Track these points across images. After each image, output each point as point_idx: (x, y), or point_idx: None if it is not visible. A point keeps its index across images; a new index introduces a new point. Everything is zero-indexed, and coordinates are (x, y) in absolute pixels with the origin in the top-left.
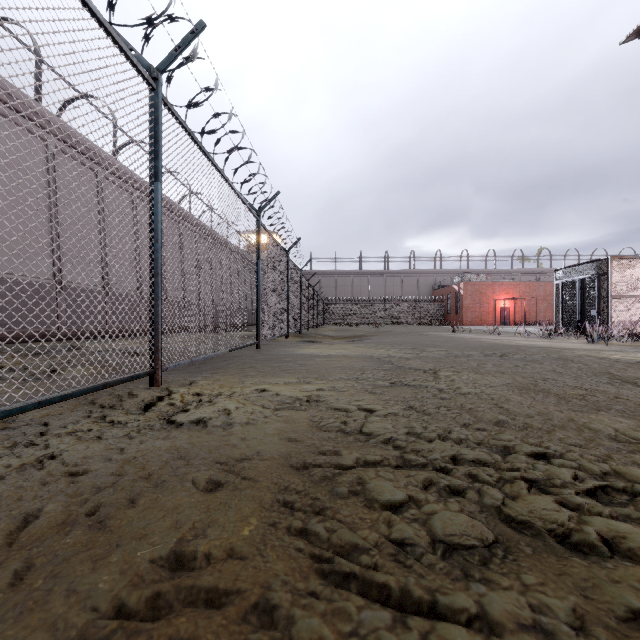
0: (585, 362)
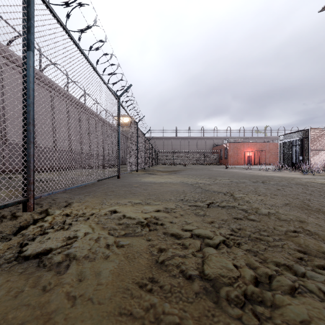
0: (316, 186)
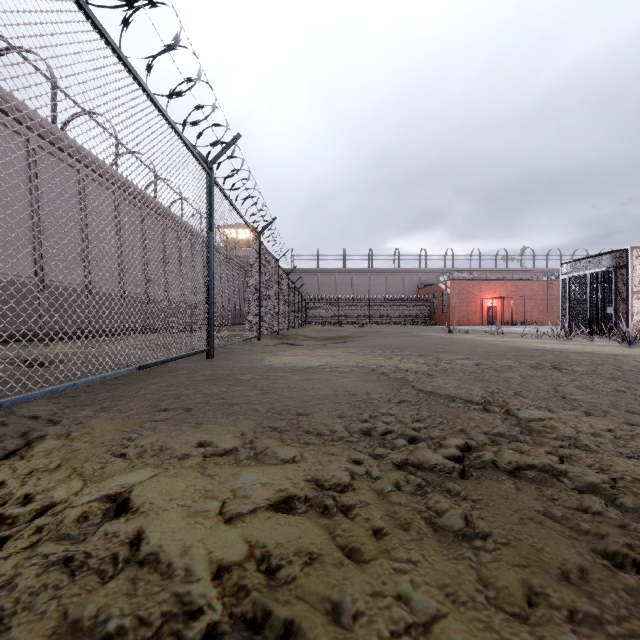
0: None
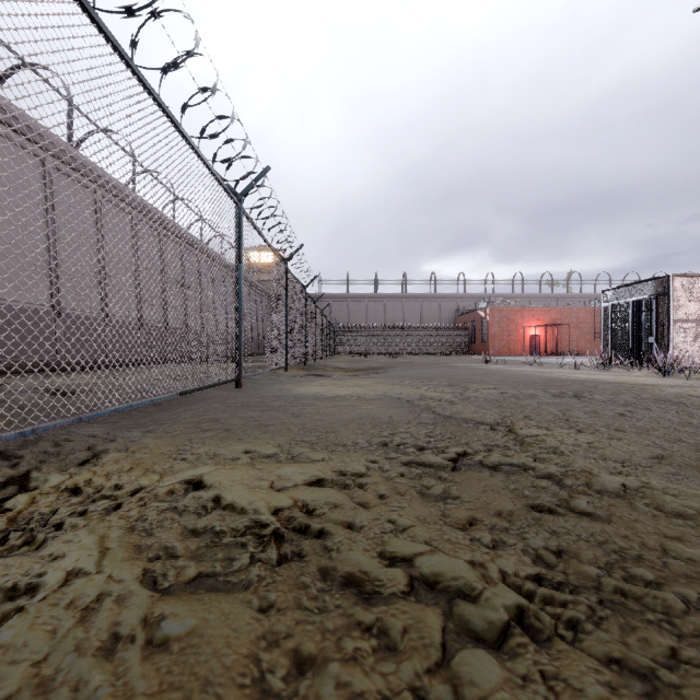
0: None
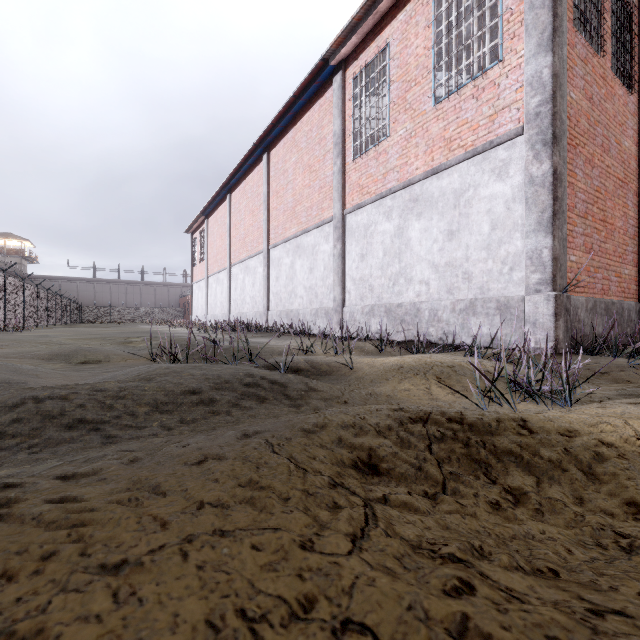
0: None
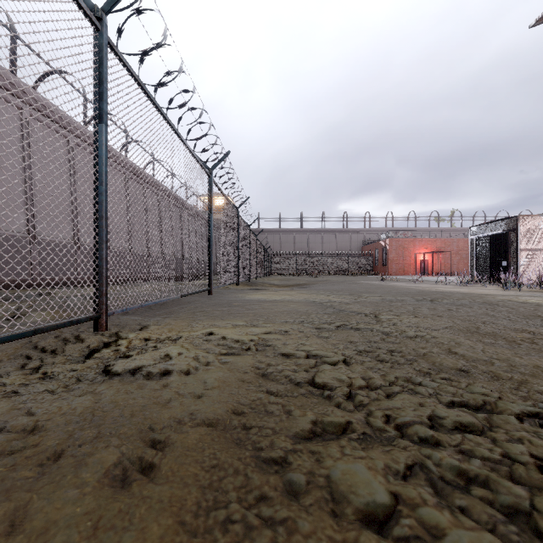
0: (510, 306)
